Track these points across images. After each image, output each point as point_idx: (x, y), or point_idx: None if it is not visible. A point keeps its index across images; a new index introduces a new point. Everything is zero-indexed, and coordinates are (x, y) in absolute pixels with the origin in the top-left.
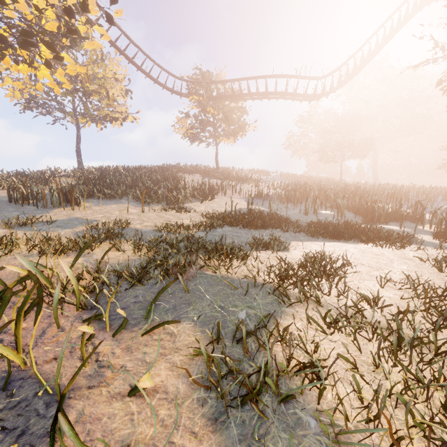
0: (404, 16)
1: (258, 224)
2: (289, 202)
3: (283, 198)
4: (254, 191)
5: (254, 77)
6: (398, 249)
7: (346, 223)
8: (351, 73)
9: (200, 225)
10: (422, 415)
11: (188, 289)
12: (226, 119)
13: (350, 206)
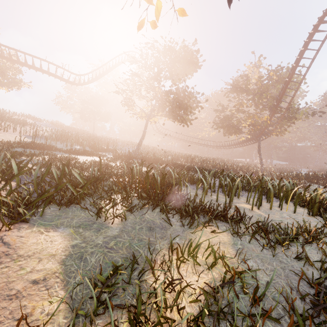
0: (118, 62)
1: (41, 148)
2: (58, 141)
3: (54, 138)
4: (31, 132)
5: (31, 55)
6: (98, 158)
7: (84, 150)
8: (95, 78)
9: (5, 145)
10: (77, 166)
11: (19, 160)
12: (3, 73)
13: (90, 145)
